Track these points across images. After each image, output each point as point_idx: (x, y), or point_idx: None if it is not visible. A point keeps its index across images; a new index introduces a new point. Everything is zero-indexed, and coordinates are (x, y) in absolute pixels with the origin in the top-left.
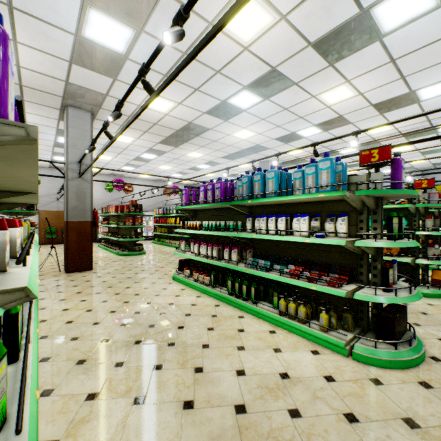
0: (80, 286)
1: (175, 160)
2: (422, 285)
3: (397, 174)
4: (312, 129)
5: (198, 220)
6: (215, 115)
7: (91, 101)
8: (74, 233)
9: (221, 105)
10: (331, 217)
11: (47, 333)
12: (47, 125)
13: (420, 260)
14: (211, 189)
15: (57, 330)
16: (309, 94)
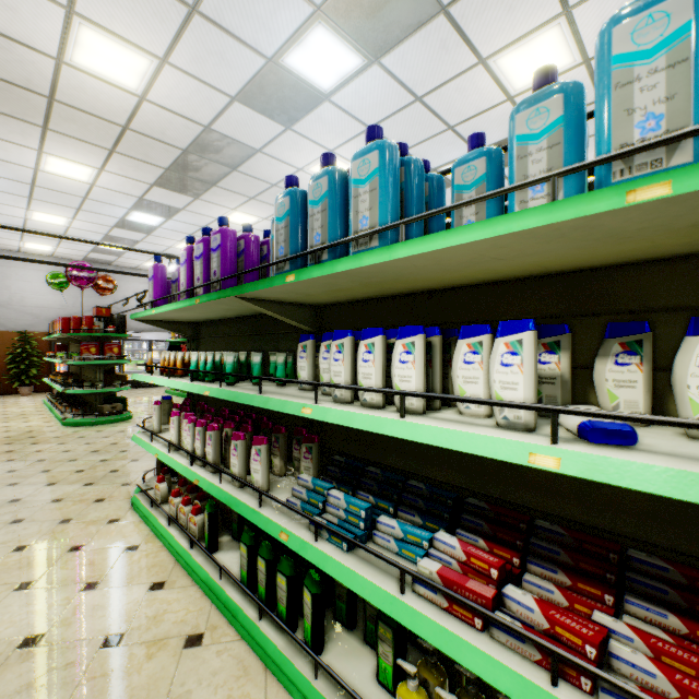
0: None
1: None
2: None
3: None
4: None
5: (201, 348)
6: (260, 108)
7: None
8: None
9: (269, 76)
10: (631, 334)
11: None
12: None
13: None
14: (203, 256)
15: None
16: (474, 50)
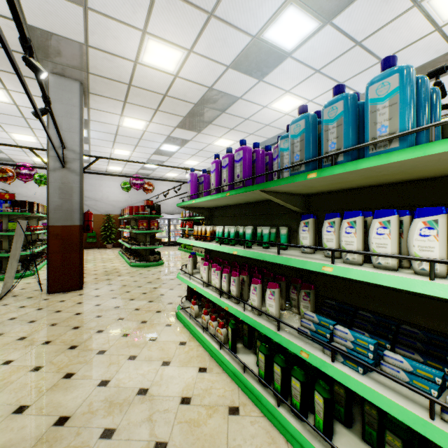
0: (38, 322)
1: (201, 152)
2: None
3: None
4: None
5: (214, 223)
6: (244, 70)
7: (72, 61)
8: (57, 242)
9: (252, 48)
10: None
11: None
12: None
13: None
14: (228, 166)
15: None
16: None
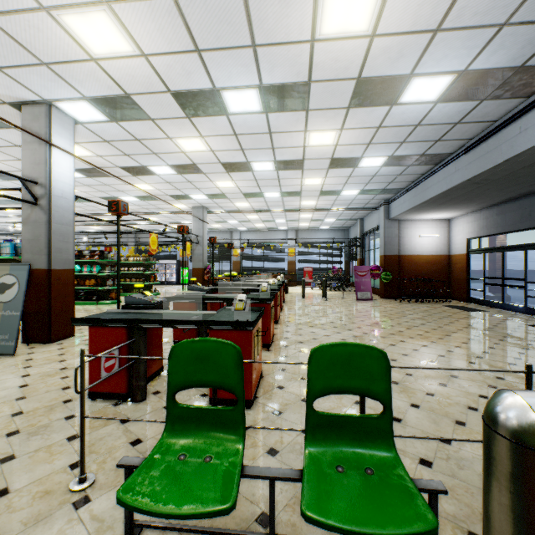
0: None
1: None
2: (106, 300)
3: None
4: None
5: None
6: None
7: None
8: None
9: None
10: None
11: None
12: None
13: (101, 287)
14: None
15: None
16: None
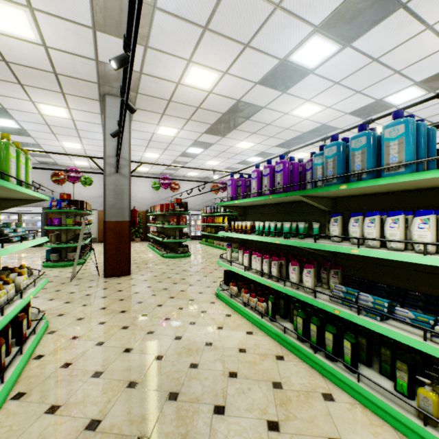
0: (108, 298)
1: (222, 154)
2: None
3: None
4: (410, 90)
5: (248, 219)
6: (270, 85)
7: None
8: (112, 234)
9: (279, 68)
10: None
11: (27, 386)
12: (92, 122)
13: None
14: (269, 175)
15: (43, 381)
16: (423, 22)
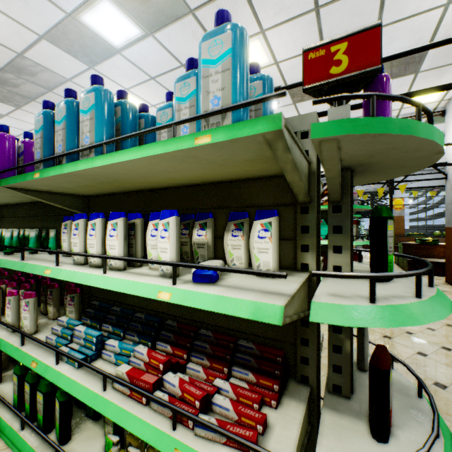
0: None
1: None
2: None
3: (385, 114)
4: None
5: (4, 225)
6: (66, 48)
7: None
8: None
9: (70, 26)
10: (239, 219)
11: None
12: None
13: None
14: None
15: None
16: None
